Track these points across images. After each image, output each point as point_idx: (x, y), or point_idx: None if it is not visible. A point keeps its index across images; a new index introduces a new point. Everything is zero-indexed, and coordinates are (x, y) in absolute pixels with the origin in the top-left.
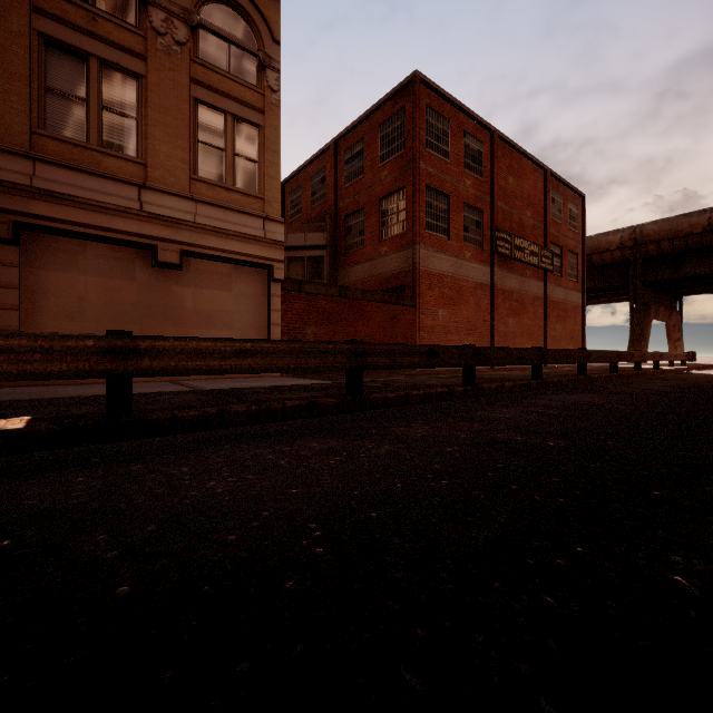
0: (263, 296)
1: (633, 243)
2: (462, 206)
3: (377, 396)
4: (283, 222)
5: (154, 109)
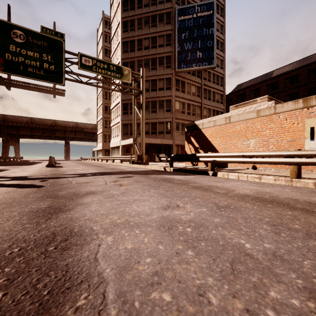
0: None
1: (4, 120)
2: None
3: None
4: None
5: None
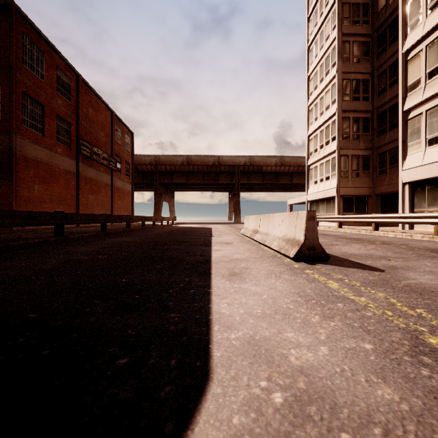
0: None
1: (156, 163)
2: (55, 116)
3: None
4: None
5: None
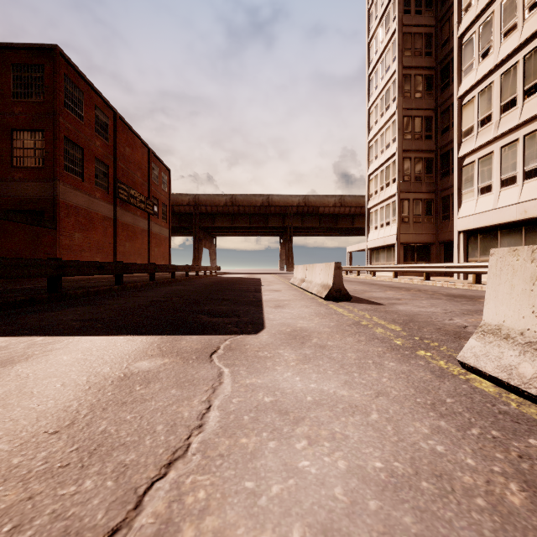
0: None
1: (195, 204)
2: (94, 159)
3: (71, 292)
4: None
5: None
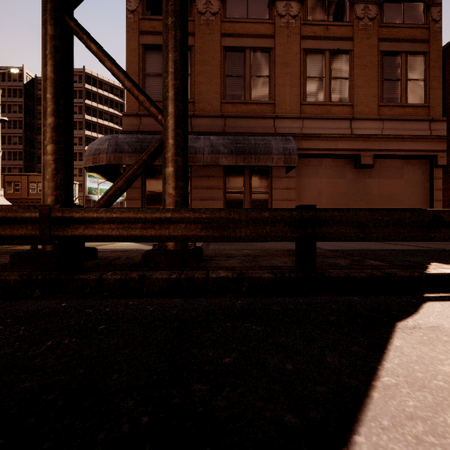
0: (425, 180)
1: None
2: None
3: None
4: (445, 120)
5: (357, 69)
